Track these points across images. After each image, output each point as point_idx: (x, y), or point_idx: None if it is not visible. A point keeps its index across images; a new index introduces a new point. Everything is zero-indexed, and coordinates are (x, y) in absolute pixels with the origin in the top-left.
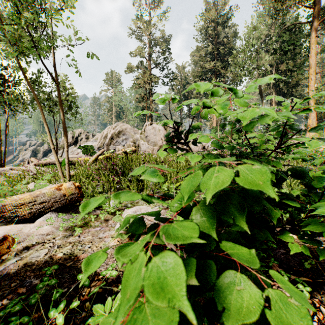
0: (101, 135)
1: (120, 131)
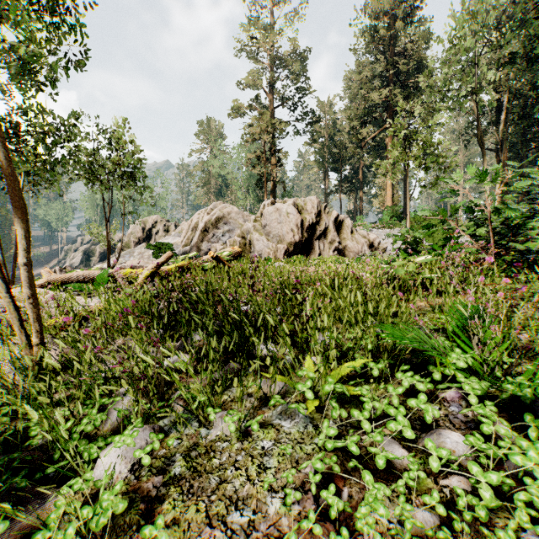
0: (188, 225)
1: (220, 218)
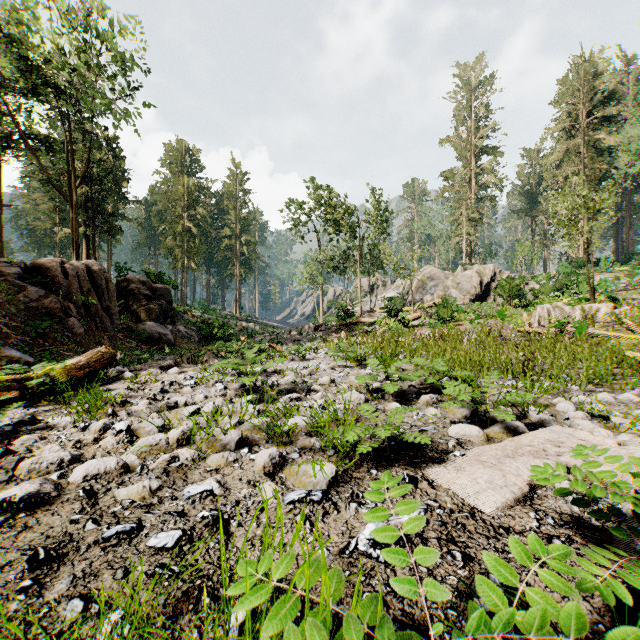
0: (404, 283)
1: (428, 277)
